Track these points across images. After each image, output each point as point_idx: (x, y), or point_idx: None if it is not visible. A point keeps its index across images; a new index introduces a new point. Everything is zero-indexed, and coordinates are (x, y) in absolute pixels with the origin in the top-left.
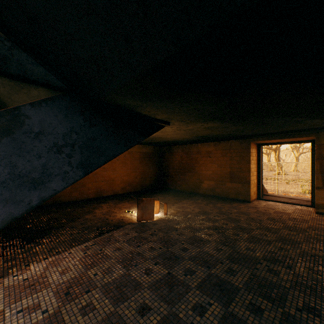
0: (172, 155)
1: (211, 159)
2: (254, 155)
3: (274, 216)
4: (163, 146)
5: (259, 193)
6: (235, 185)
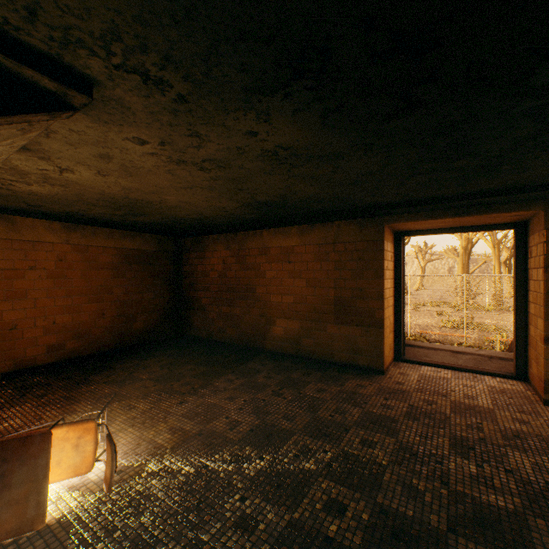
0: (204, 257)
1: (293, 268)
2: (391, 258)
3: (463, 432)
4: (183, 237)
5: (399, 345)
6: (348, 330)
